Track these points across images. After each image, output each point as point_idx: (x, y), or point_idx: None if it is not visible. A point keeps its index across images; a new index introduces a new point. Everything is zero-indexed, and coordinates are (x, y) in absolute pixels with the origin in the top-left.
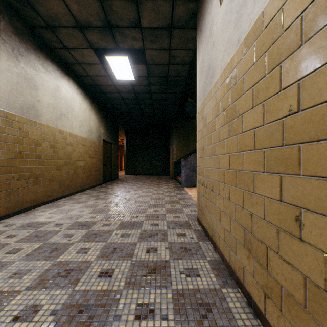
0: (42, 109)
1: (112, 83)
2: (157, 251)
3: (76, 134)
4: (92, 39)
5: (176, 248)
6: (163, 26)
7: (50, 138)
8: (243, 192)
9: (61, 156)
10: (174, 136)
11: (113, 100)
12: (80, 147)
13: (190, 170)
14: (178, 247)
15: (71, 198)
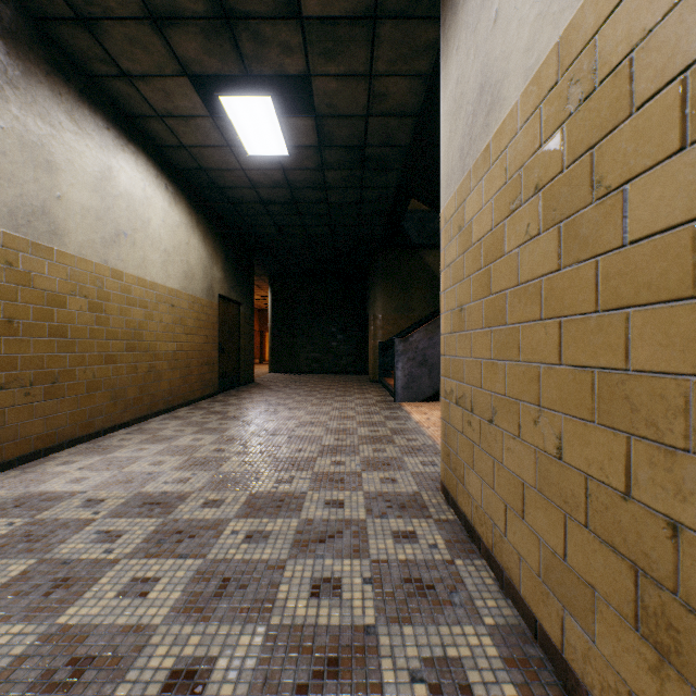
0: (67, 219)
1: (237, 165)
2: (341, 590)
3: (154, 280)
4: (185, 52)
5: (392, 579)
6: (355, 13)
7: (88, 288)
8: (628, 444)
9: (117, 330)
10: (378, 288)
11: (241, 205)
12: (166, 310)
13: (415, 363)
14: (399, 576)
15: (140, 429)
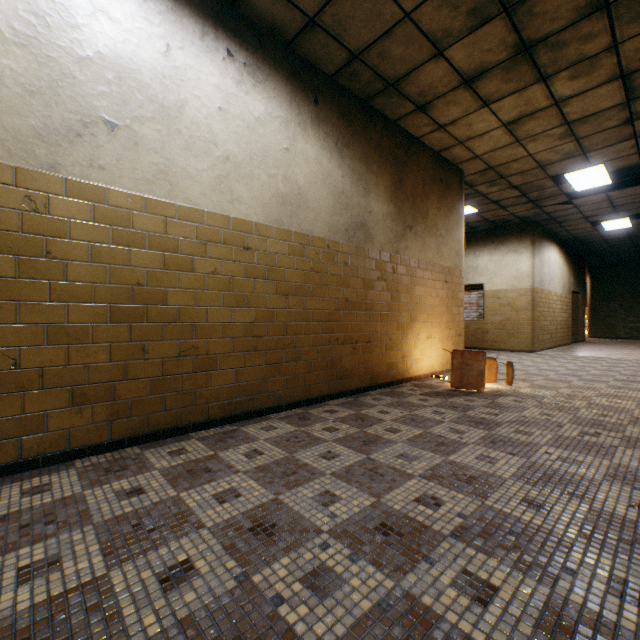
0: (544, 279)
1: (596, 233)
2: None
3: (556, 291)
4: (591, 219)
5: None
6: None
7: (546, 299)
8: None
9: (550, 313)
10: None
11: (588, 243)
12: (558, 303)
13: None
14: None
15: (558, 349)
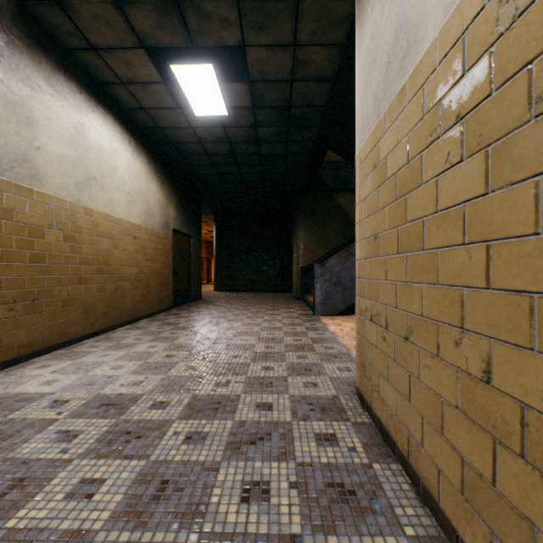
0: (45, 166)
1: (186, 123)
2: (269, 494)
3: (120, 216)
4: (141, 27)
5: (316, 484)
6: None
7: (64, 222)
8: None
9: (88, 257)
10: (300, 223)
11: (190, 157)
12: (129, 241)
13: (331, 284)
14: (322, 480)
15: (107, 337)
